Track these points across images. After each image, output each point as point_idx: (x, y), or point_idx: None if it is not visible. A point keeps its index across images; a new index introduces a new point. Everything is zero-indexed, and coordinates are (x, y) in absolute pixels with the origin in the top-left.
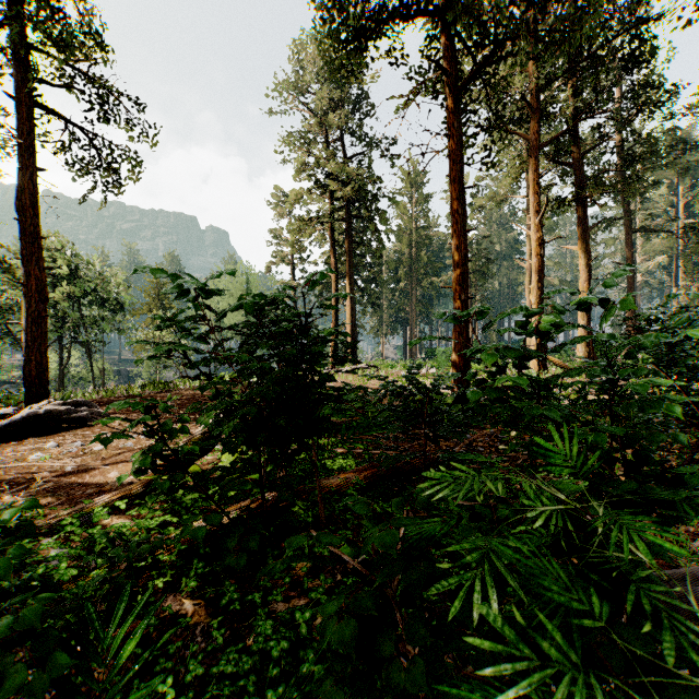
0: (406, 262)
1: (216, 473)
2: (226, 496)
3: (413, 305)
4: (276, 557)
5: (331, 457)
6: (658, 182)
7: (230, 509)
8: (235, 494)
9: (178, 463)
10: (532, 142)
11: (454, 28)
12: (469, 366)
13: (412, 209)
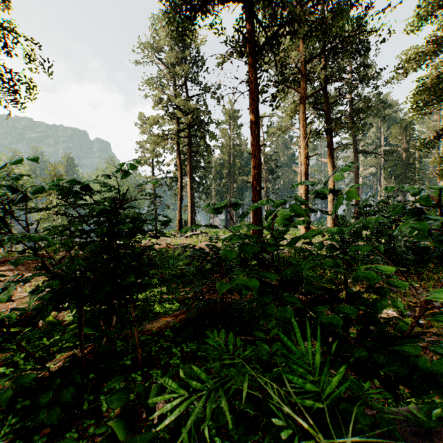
0: (227, 166)
1: (67, 320)
2: (48, 352)
3: (231, 193)
4: (96, 398)
5: (163, 301)
6: (371, 124)
7: (65, 355)
8: (60, 348)
9: (3, 326)
10: (301, 94)
11: (252, 11)
12: (261, 234)
13: (230, 133)
